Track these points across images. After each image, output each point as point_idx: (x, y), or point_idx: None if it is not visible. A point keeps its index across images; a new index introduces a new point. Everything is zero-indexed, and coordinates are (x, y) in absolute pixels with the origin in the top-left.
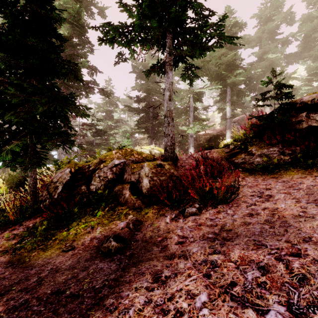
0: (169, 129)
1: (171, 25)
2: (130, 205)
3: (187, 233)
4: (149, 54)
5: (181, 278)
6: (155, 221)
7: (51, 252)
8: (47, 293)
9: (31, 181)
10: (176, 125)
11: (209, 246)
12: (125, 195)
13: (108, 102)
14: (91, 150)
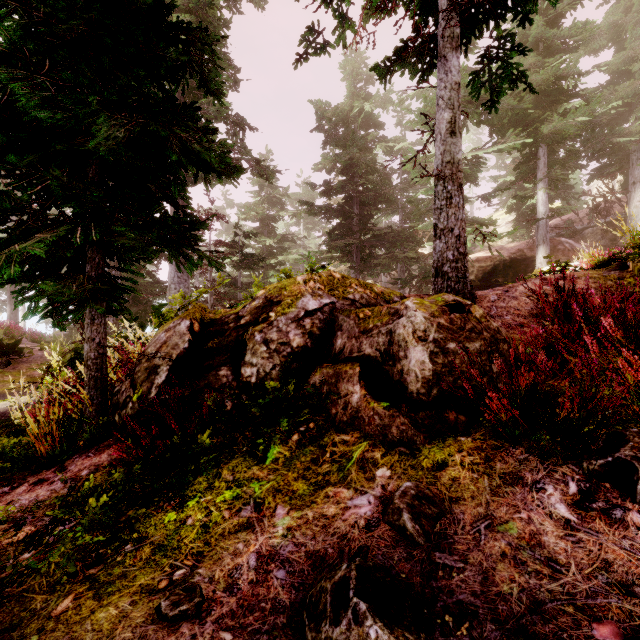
0: (451, 214)
1: None
2: (371, 433)
3: None
4: (352, 89)
5: None
6: (497, 508)
7: (118, 608)
8: None
9: (90, 352)
10: (411, 242)
11: None
12: (350, 398)
13: (265, 199)
14: (233, 297)
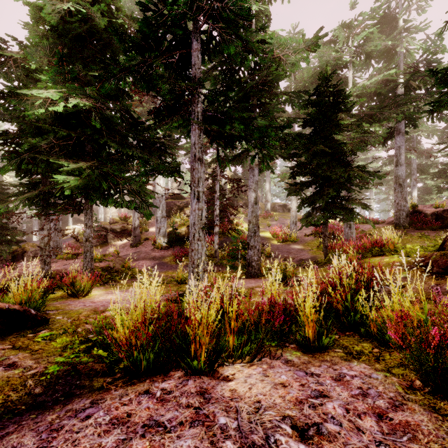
0: None
1: None
2: None
3: None
4: None
5: None
6: None
7: None
8: None
9: None
10: None
11: None
12: None
13: None
14: None
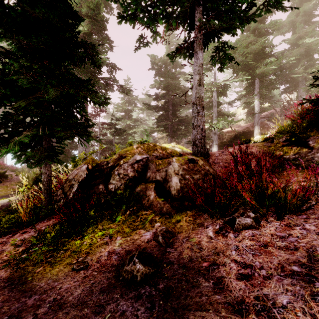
0: (199, 119)
1: None
2: (156, 210)
3: (248, 258)
4: (168, 49)
5: None
6: (192, 234)
7: (59, 269)
8: None
9: (45, 178)
10: None
11: (312, 296)
12: (150, 197)
13: (126, 101)
14: (110, 149)
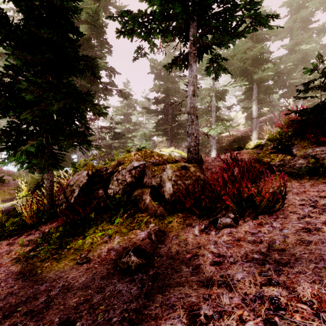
0: (193, 128)
1: (196, 10)
2: (151, 213)
3: (223, 250)
4: (168, 53)
5: (230, 324)
6: (181, 233)
7: (64, 263)
8: (55, 322)
9: (47, 184)
10: None
11: (260, 273)
12: (146, 201)
13: (126, 104)
14: (109, 153)
